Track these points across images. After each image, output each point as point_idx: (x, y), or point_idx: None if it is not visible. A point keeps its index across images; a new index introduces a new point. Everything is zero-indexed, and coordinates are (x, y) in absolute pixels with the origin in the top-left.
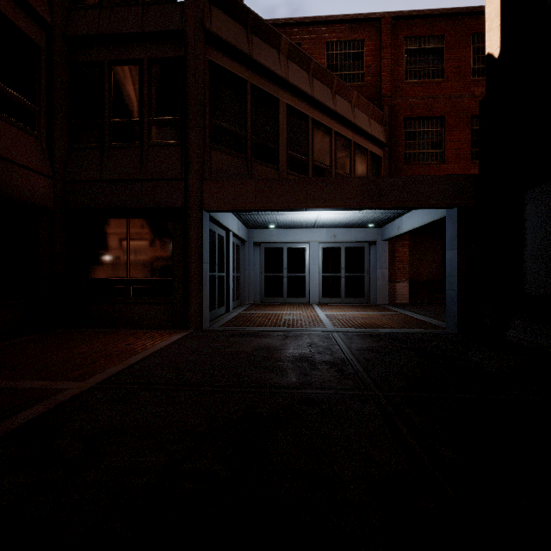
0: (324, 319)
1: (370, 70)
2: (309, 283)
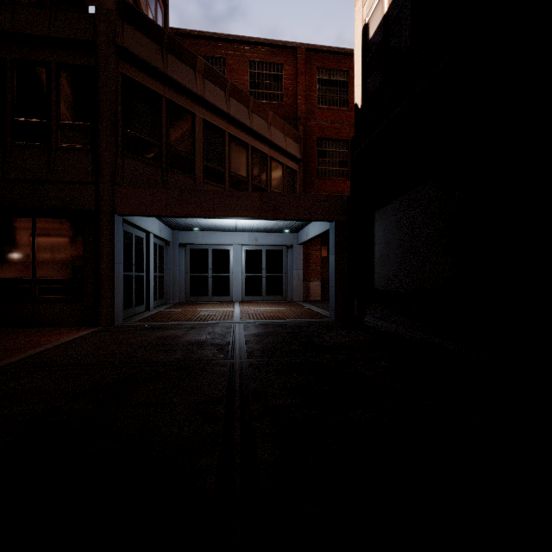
0: (236, 314)
1: (288, 92)
2: (233, 283)
